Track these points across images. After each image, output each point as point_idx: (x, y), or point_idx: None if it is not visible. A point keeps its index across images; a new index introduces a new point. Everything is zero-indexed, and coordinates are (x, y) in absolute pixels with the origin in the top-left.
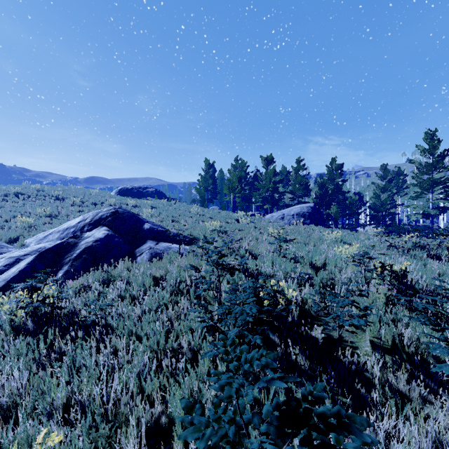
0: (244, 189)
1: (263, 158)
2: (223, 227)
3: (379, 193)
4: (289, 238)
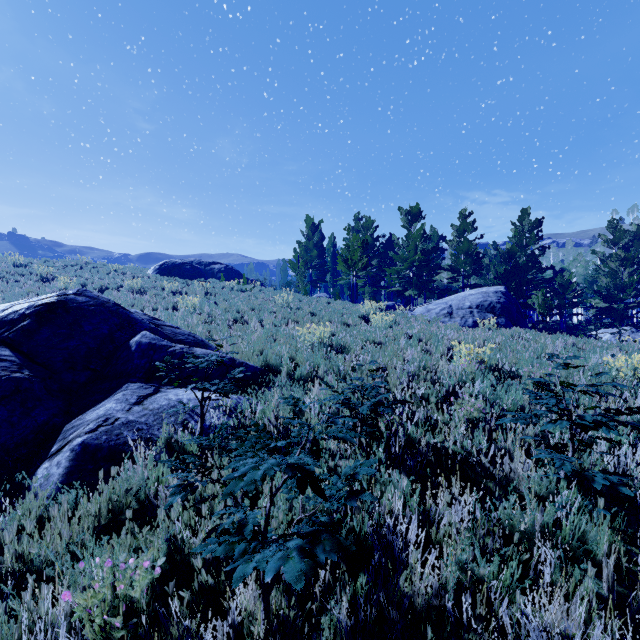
0: (370, 264)
1: (403, 212)
2: (338, 337)
3: (616, 267)
4: (510, 371)
